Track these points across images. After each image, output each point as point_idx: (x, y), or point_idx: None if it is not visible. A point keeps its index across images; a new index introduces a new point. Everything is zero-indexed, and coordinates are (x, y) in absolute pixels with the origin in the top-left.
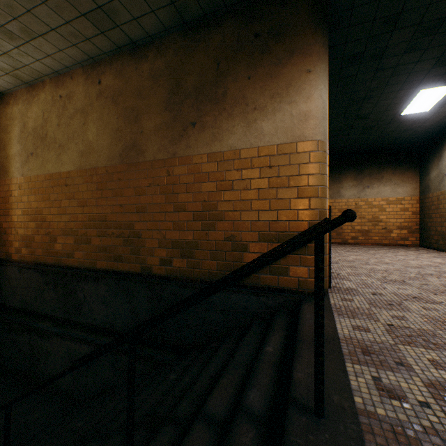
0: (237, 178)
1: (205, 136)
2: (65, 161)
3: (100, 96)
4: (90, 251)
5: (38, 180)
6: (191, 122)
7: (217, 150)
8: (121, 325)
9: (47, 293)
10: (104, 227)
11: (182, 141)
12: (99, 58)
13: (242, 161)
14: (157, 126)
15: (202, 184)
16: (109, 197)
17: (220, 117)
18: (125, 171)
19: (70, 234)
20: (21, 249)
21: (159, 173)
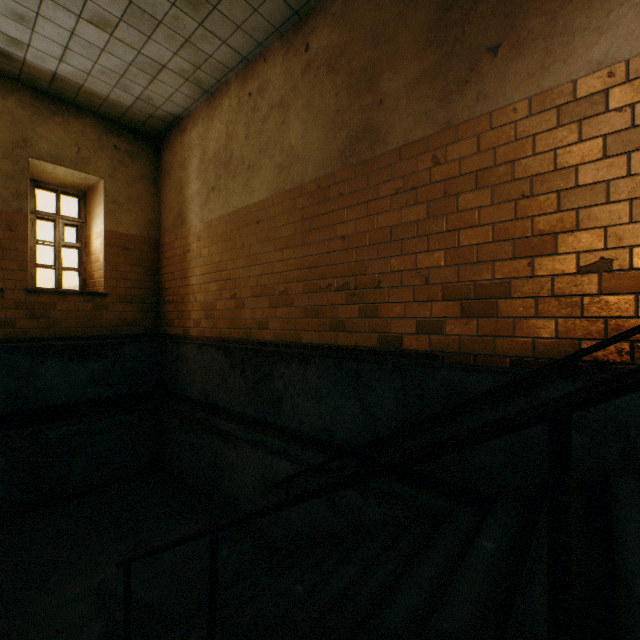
0: (620, 126)
1: (523, 63)
2: (255, 187)
3: (306, 70)
4: (292, 316)
5: (221, 223)
6: (487, 48)
7: (556, 83)
8: (345, 435)
9: (233, 381)
10: (314, 277)
11: (465, 91)
12: (306, 10)
13: (636, 84)
14: (411, 82)
15: (516, 163)
16: (322, 227)
17: (566, 8)
18: (349, 178)
19: (263, 294)
20: (200, 321)
21: (416, 166)
